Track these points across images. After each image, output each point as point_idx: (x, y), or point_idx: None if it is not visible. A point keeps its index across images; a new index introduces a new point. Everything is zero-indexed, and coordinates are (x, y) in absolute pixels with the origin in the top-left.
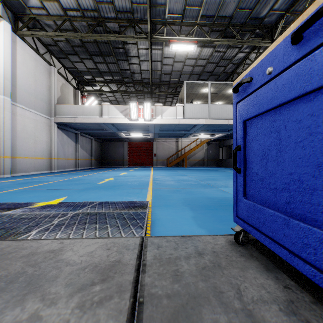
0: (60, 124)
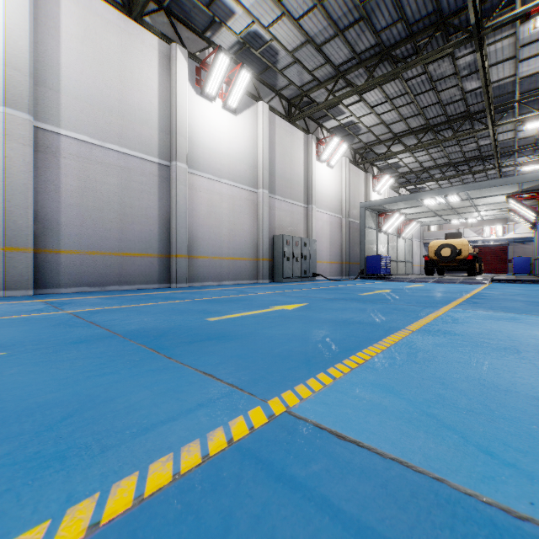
0: (424, 243)
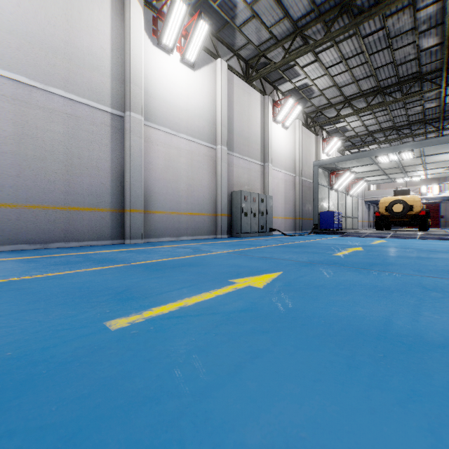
0: (365, 201)
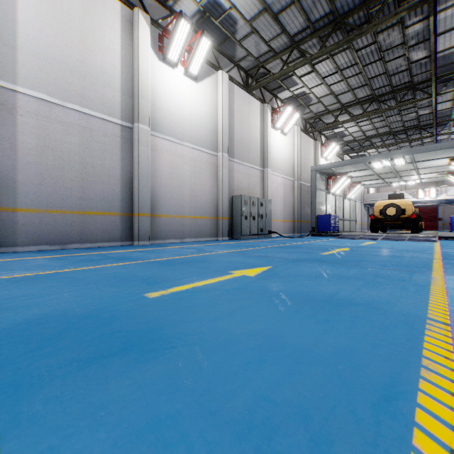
0: (364, 204)
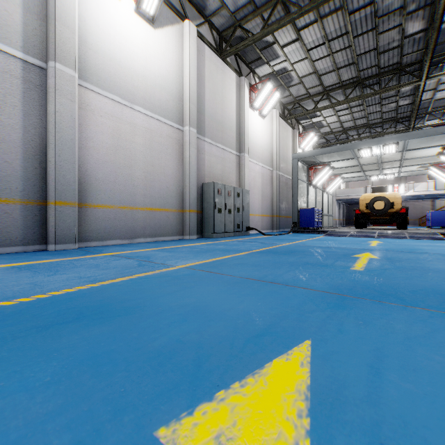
0: (337, 200)
